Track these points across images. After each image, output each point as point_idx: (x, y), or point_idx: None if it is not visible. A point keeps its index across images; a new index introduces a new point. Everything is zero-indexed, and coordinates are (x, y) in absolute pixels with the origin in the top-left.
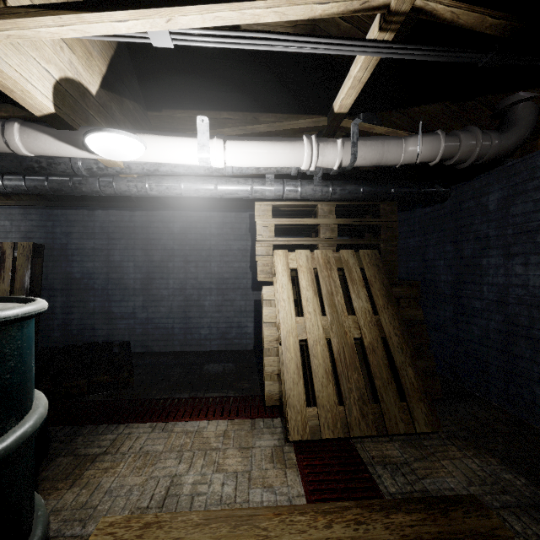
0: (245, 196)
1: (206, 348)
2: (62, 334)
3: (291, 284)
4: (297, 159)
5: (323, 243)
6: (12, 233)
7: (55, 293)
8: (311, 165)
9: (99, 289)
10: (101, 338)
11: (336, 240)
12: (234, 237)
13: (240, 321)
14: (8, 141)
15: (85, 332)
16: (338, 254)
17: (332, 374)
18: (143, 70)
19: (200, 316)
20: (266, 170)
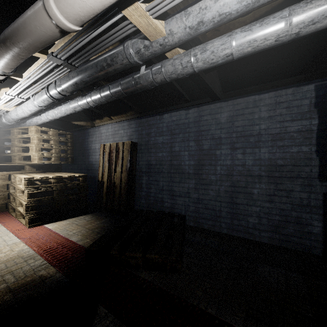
0: None
1: (254, 238)
2: (145, 202)
3: None
4: None
5: None
6: (124, 137)
7: (142, 174)
8: None
9: (166, 172)
10: (167, 209)
11: None
12: (290, 117)
13: (300, 217)
14: (48, 10)
15: (158, 202)
16: None
17: None
18: None
19: (247, 204)
20: None
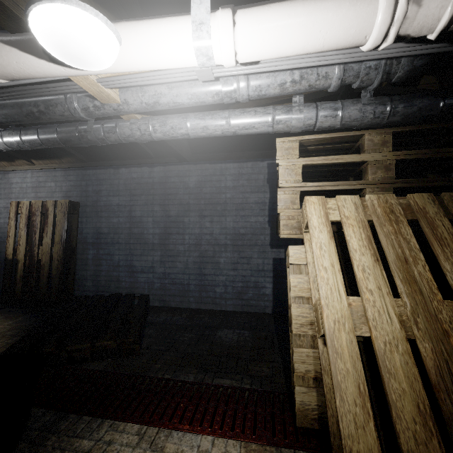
0: (264, 130)
1: (221, 308)
2: (93, 284)
3: (334, 244)
4: (362, 21)
5: (372, 187)
6: (56, 192)
7: (88, 246)
8: (388, 33)
9: (123, 243)
10: (125, 290)
11: (392, 181)
12: (250, 189)
13: (257, 281)
14: None
15: (111, 283)
16: (405, 199)
17: (432, 416)
18: None
19: (215, 274)
20: (293, 87)
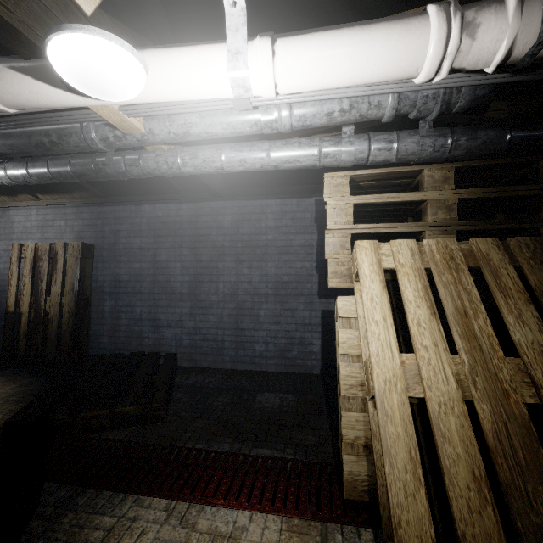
0: (309, 164)
1: (261, 368)
2: (110, 341)
3: (387, 295)
4: (413, 53)
5: (432, 229)
6: (66, 233)
7: (104, 296)
8: (441, 66)
9: (146, 293)
10: (148, 348)
11: (455, 223)
12: (295, 230)
13: (304, 337)
14: None
15: (132, 339)
16: (467, 245)
17: (487, 483)
18: (174, 5)
19: (254, 328)
20: (342, 117)
